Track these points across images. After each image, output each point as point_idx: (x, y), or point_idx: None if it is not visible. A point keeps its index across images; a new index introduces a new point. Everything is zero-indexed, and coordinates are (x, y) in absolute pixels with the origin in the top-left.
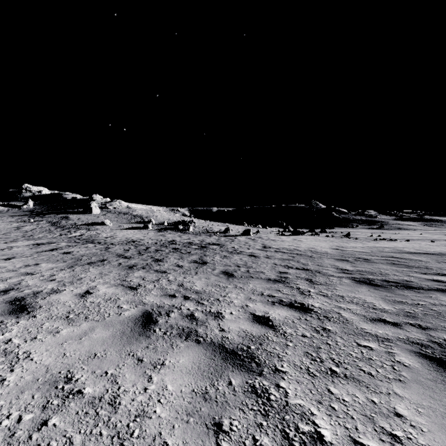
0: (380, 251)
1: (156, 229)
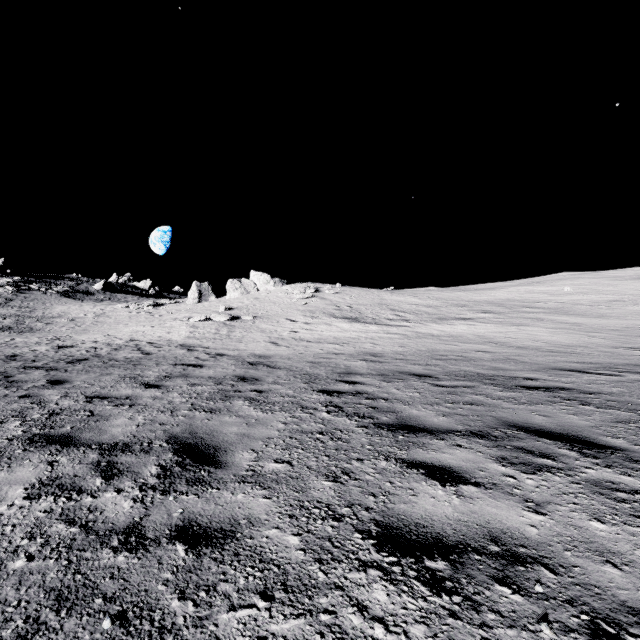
0: None
1: None
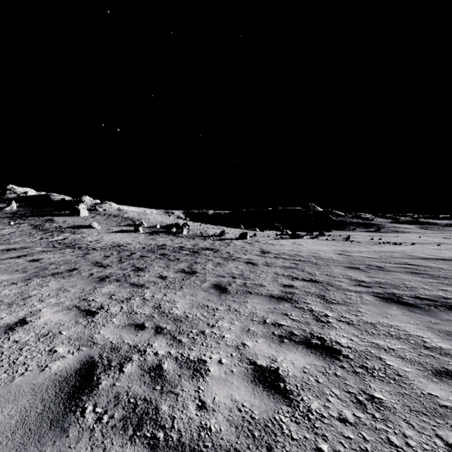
0: (390, 257)
1: (147, 232)
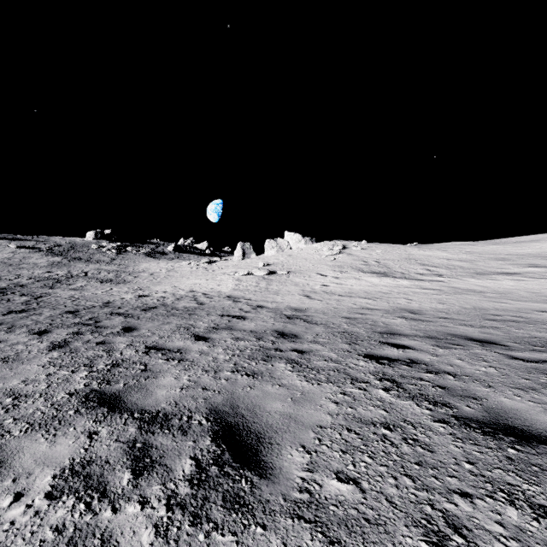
0: None
1: None
